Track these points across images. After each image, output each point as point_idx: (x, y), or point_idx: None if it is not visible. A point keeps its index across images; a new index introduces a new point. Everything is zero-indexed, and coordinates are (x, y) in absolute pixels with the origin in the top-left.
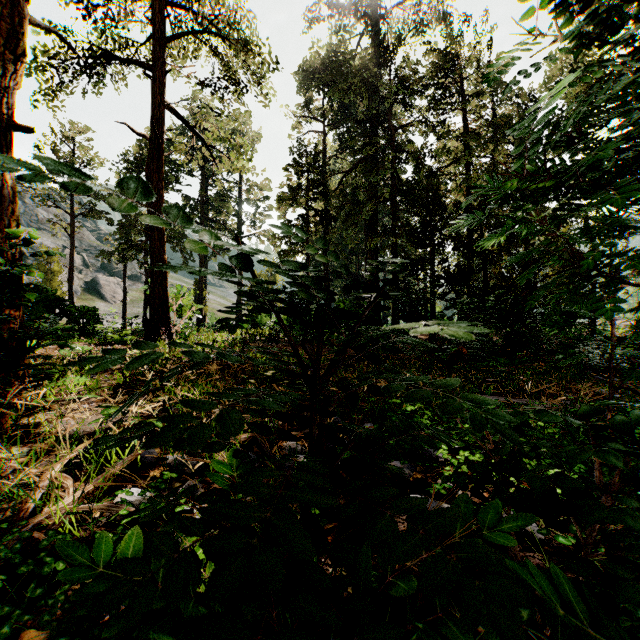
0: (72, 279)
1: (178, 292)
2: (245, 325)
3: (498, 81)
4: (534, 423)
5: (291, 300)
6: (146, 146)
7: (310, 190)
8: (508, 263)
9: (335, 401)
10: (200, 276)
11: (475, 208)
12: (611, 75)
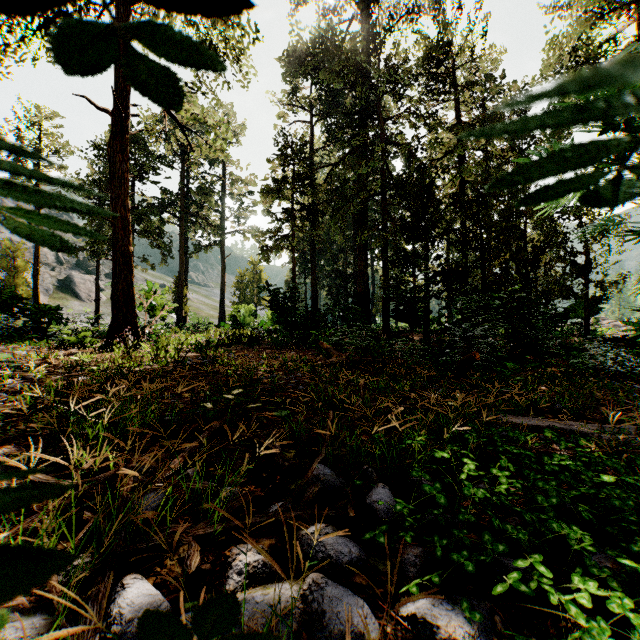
0: (37, 275)
1: (150, 289)
2: (227, 325)
3: (490, 74)
4: (633, 479)
5: (275, 298)
6: None
7: (296, 182)
8: (581, 235)
9: (326, 443)
10: (180, 273)
11: (473, 200)
12: None
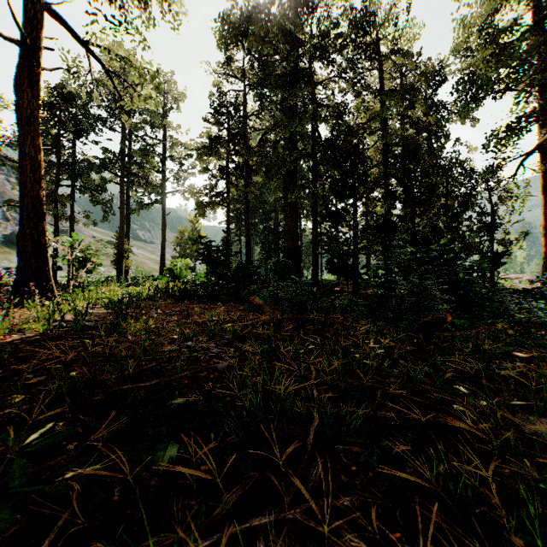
0: None
1: (75, 241)
2: (164, 278)
3: (407, 51)
4: None
5: (207, 251)
6: (56, 90)
7: (230, 141)
8: None
9: None
10: (120, 229)
11: (403, 155)
12: (522, 37)
